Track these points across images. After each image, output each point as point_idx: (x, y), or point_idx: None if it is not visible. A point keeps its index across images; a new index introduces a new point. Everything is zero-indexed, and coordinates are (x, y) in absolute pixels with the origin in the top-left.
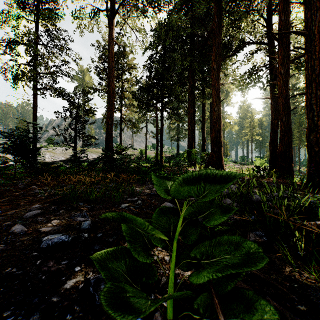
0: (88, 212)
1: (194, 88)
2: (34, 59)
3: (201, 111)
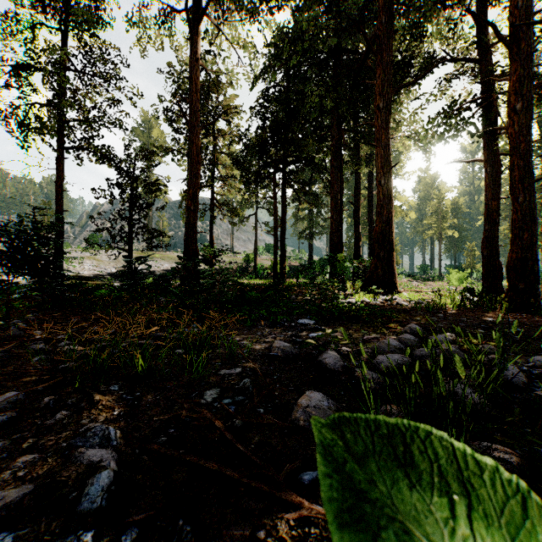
0: (124, 417)
1: (342, 145)
2: (59, 96)
3: (351, 188)
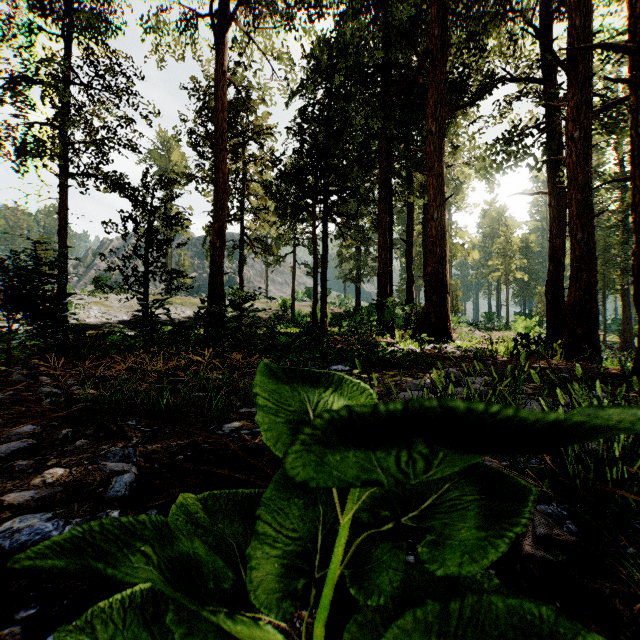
0: (143, 444)
1: (391, 173)
2: (62, 114)
3: (405, 222)
